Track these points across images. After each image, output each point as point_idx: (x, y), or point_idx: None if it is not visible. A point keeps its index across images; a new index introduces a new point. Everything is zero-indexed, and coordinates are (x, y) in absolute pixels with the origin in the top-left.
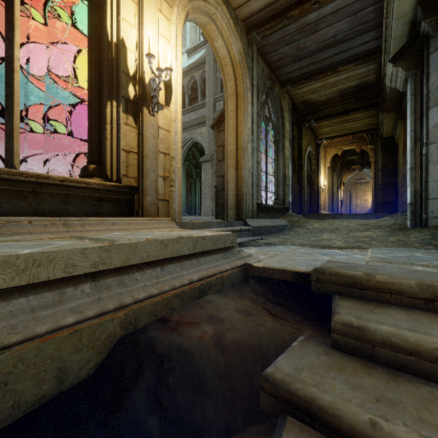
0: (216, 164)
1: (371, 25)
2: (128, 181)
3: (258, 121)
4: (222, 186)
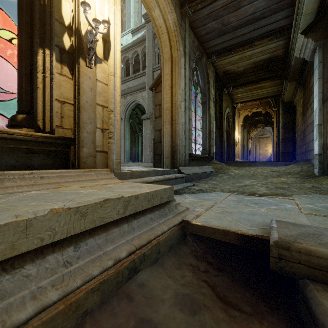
0: (154, 120)
1: (284, 4)
2: (63, 132)
3: (189, 84)
4: (159, 139)
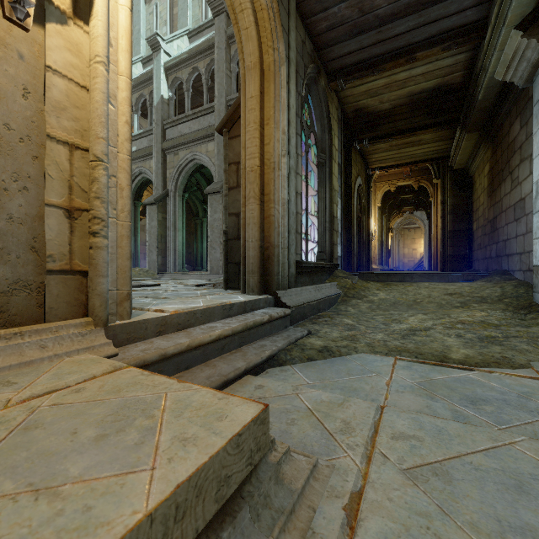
0: (226, 194)
1: None
2: None
3: (296, 124)
4: (237, 231)
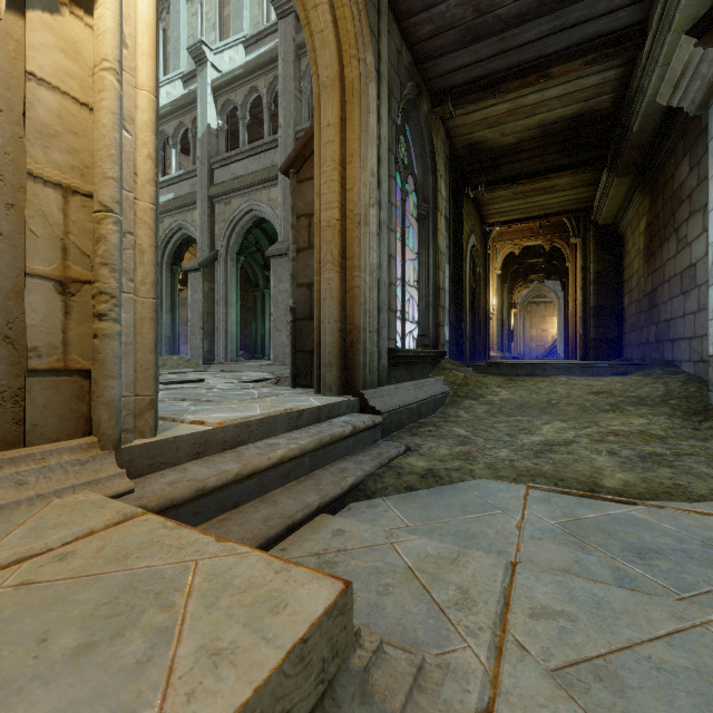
0: (294, 257)
1: None
2: None
3: (390, 163)
4: (309, 309)
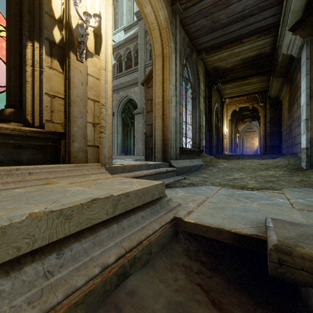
0: (146, 114)
1: (272, 2)
2: (53, 127)
3: (180, 80)
4: (151, 133)
